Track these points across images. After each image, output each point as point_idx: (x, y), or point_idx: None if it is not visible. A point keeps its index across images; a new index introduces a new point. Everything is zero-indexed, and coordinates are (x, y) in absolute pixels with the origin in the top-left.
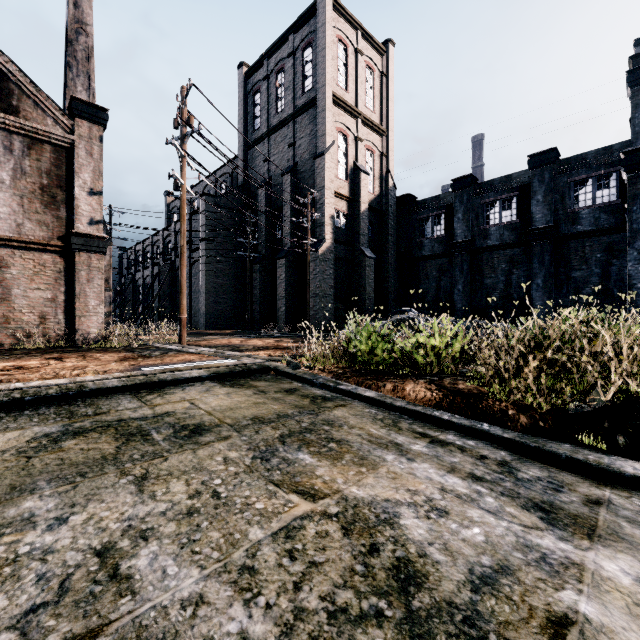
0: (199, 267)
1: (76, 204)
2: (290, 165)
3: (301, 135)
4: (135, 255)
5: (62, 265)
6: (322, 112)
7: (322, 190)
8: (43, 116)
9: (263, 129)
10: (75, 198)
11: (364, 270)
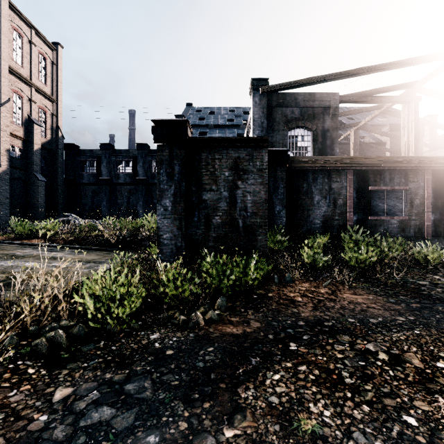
0: None
1: None
2: None
3: None
4: None
5: None
6: None
7: None
8: None
9: None
10: None
11: (37, 188)
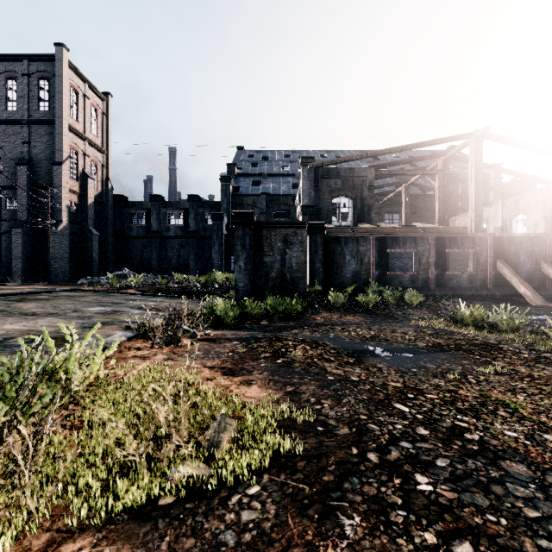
0: None
1: None
2: (25, 157)
3: (37, 139)
4: None
5: None
6: (60, 135)
7: (60, 187)
8: None
9: None
10: None
11: (92, 242)
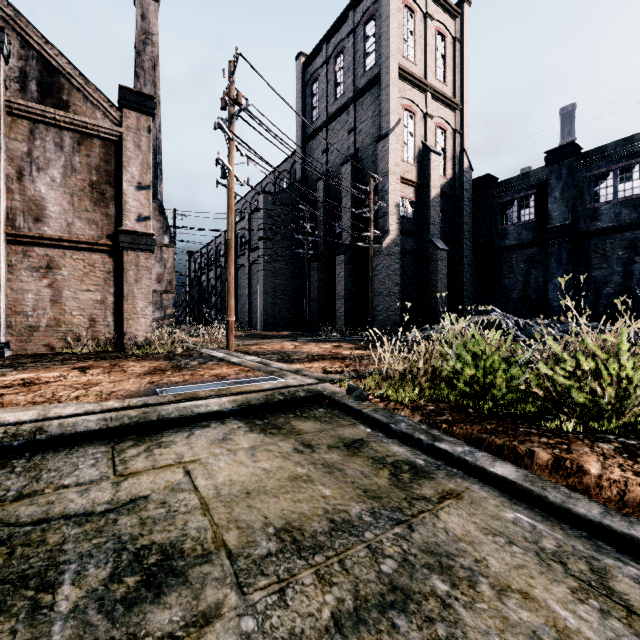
0: (257, 267)
1: (124, 200)
2: (350, 153)
3: (362, 119)
4: (201, 258)
5: (111, 265)
6: (386, 88)
7: (386, 176)
8: (92, 109)
9: (321, 119)
10: (123, 194)
11: (435, 264)
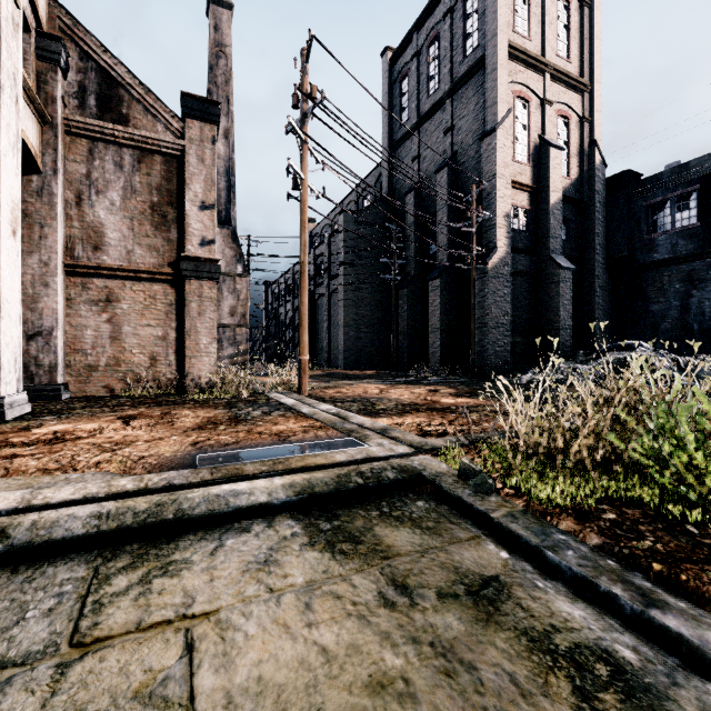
0: (338, 297)
1: (186, 222)
2: (446, 157)
3: (461, 114)
4: (278, 289)
5: (173, 296)
6: (492, 72)
7: (492, 180)
8: (153, 122)
9: (411, 121)
10: (185, 215)
11: (556, 287)
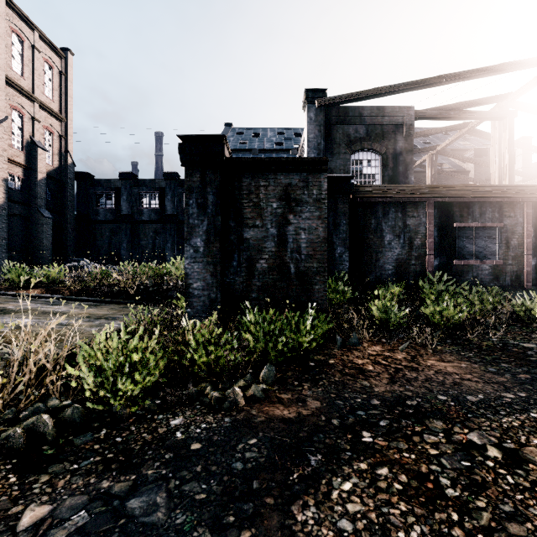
0: None
1: None
2: None
3: None
4: None
5: None
6: None
7: None
8: None
9: None
10: None
11: (41, 227)
